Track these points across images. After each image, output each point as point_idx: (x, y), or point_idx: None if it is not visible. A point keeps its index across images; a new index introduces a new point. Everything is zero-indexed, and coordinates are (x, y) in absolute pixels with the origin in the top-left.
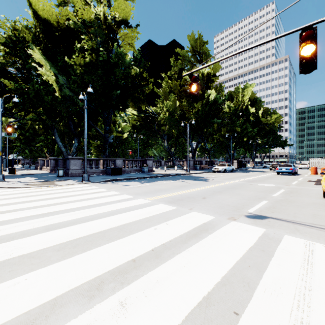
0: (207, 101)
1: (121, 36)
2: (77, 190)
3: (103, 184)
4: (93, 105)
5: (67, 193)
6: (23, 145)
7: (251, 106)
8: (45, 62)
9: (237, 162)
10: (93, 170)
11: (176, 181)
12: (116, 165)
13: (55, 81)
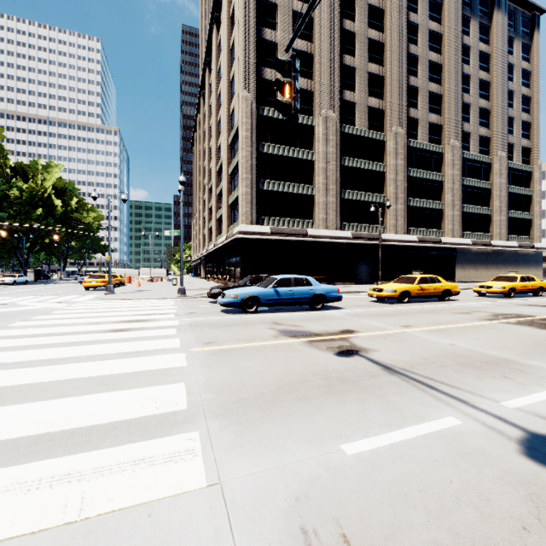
0: None
1: None
2: None
3: None
4: None
5: None
6: None
7: (58, 196)
8: None
9: (34, 272)
10: None
11: None
12: None
13: None
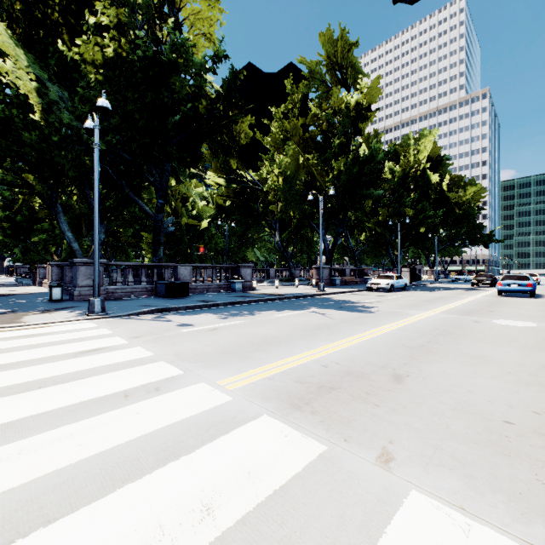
0: (356, 157)
1: (188, 16)
2: (46, 343)
3: (132, 322)
4: (129, 155)
5: (1, 356)
6: (10, 240)
7: (432, 171)
8: (19, 54)
9: (409, 272)
10: (130, 288)
11: (302, 311)
12: (178, 277)
13: (36, 93)
